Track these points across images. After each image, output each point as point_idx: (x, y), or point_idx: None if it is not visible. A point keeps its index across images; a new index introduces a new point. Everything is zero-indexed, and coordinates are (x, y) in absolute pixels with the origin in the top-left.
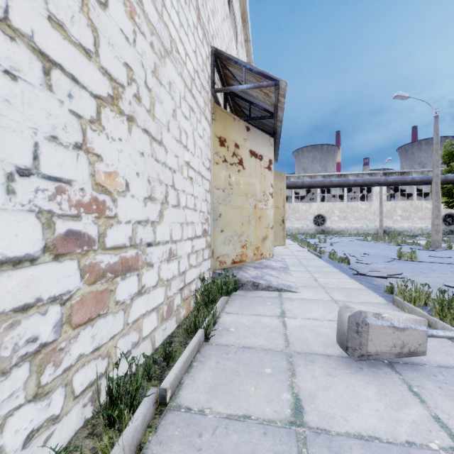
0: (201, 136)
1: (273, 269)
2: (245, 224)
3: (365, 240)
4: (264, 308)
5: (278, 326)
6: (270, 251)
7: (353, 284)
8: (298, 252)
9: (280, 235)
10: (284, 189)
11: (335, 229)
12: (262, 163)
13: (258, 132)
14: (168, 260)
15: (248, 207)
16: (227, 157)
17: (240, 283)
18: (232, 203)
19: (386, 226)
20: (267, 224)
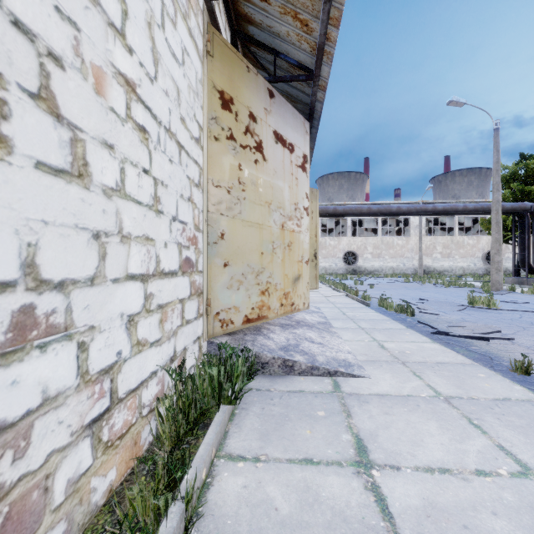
0: (176, 57)
1: (310, 328)
2: (266, 254)
3: (407, 281)
4: (316, 434)
5: (370, 517)
6: (305, 299)
7: (445, 352)
8: (334, 297)
9: (311, 274)
10: (317, 212)
11: (368, 269)
12: (292, 157)
13: (287, 105)
14: (6, 353)
15: (272, 226)
16: (235, 131)
17: (260, 362)
18: (244, 217)
19: (425, 265)
20: (300, 256)
